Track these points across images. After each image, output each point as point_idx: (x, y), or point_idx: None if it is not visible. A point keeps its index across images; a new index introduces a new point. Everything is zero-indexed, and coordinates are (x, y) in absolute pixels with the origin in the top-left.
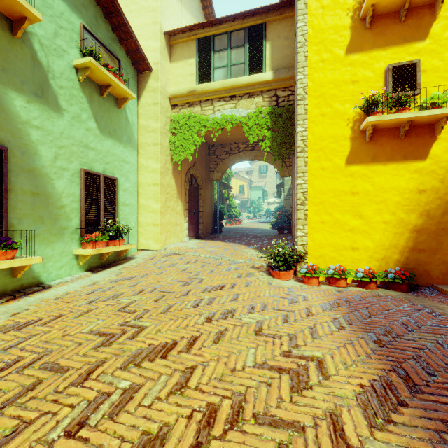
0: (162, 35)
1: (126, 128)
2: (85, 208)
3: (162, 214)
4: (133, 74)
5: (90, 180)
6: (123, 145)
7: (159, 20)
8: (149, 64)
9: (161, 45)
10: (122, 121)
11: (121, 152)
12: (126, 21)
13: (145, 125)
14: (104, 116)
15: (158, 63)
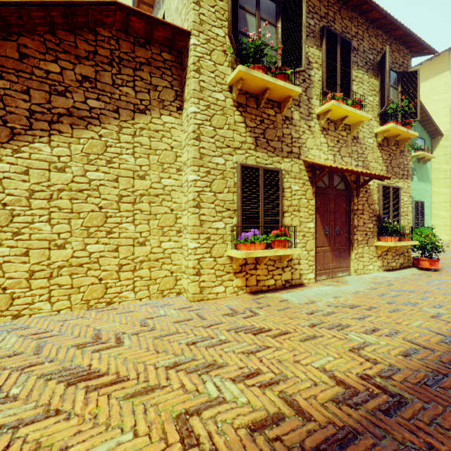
0: (450, 112)
1: (426, 173)
2: (414, 218)
3: (450, 219)
4: (429, 141)
5: (415, 205)
6: (425, 183)
7: (448, 105)
8: (441, 133)
9: (450, 118)
10: (424, 170)
11: (424, 187)
12: (432, 121)
13: (437, 168)
14: (419, 172)
15: (448, 130)
